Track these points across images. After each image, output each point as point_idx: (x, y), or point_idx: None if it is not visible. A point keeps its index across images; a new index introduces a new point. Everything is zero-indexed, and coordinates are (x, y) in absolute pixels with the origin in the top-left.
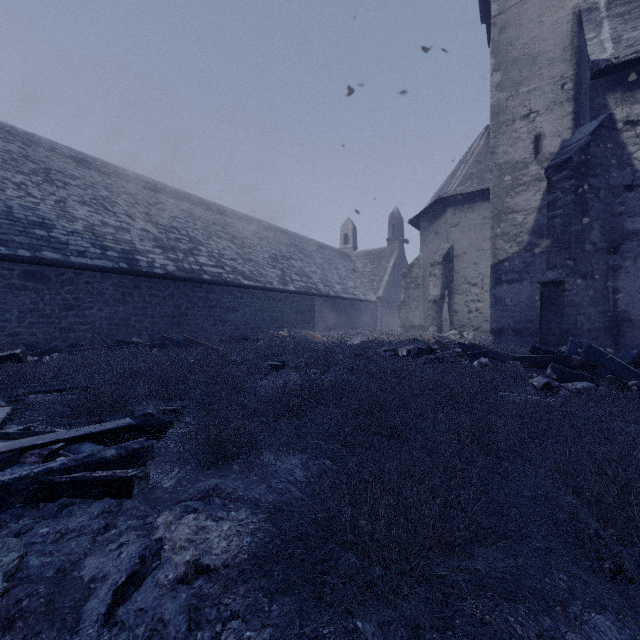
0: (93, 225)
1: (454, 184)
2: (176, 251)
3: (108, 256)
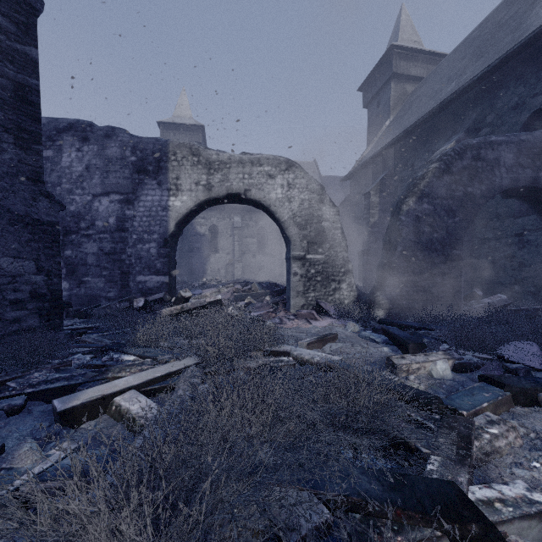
0: None
1: None
2: None
3: None
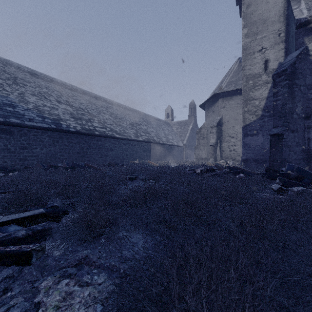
0: (38, 106)
1: (222, 87)
2: (81, 120)
3: (45, 121)
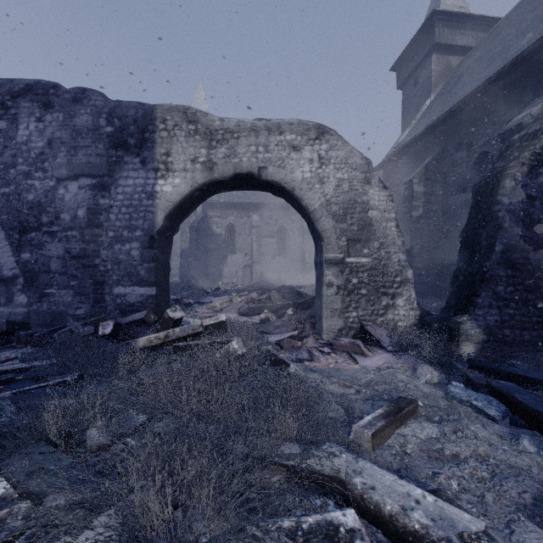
0: None
1: None
2: None
3: None
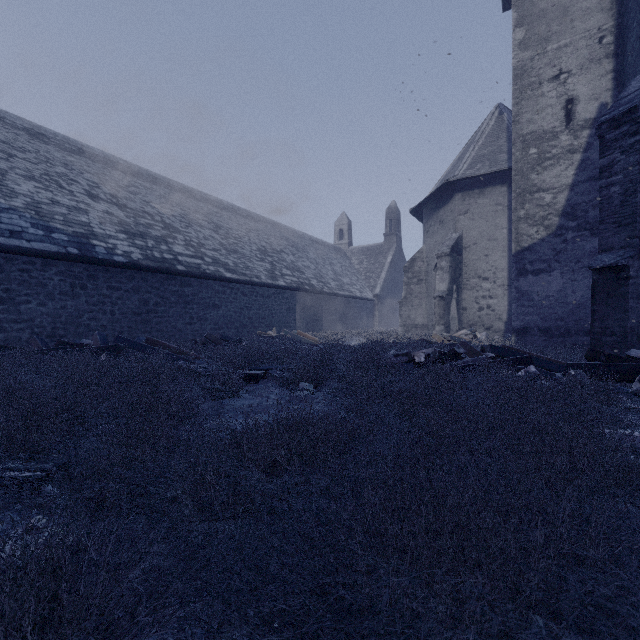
0: (39, 203)
1: (462, 167)
2: (145, 237)
3: (53, 239)
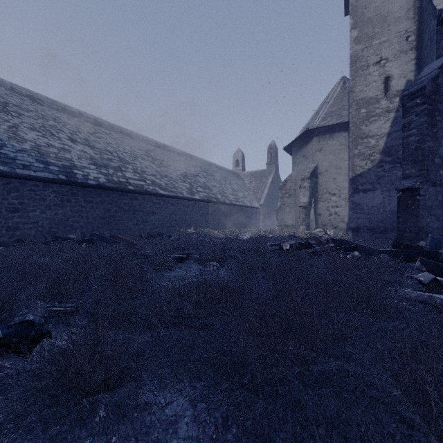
0: (39, 146)
1: (318, 119)
2: (107, 168)
3: (50, 169)
